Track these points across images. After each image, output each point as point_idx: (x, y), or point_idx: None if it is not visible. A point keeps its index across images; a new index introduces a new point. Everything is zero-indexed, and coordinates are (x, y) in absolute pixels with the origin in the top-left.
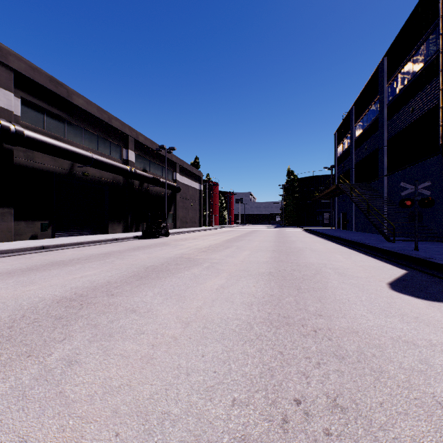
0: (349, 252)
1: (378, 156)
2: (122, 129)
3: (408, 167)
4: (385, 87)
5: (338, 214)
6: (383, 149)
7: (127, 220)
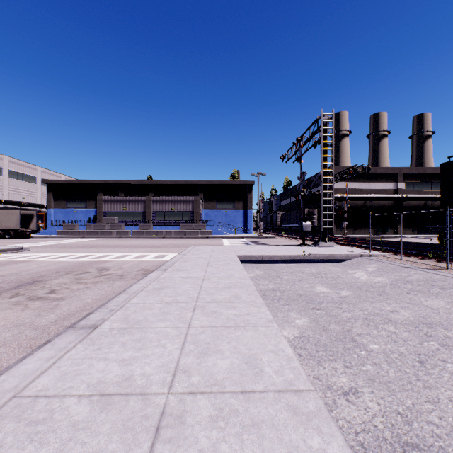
0: None
1: None
2: None
3: None
4: None
5: None
6: None
7: None
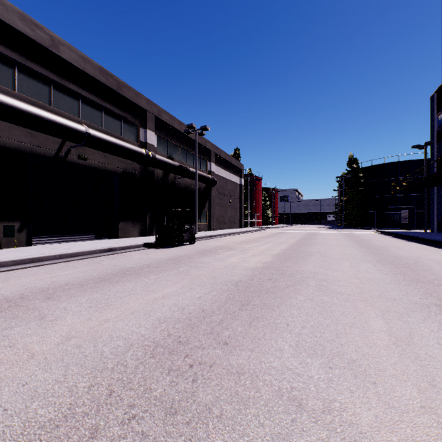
0: None
1: None
2: (138, 101)
3: None
4: None
5: (439, 212)
6: None
7: (146, 220)
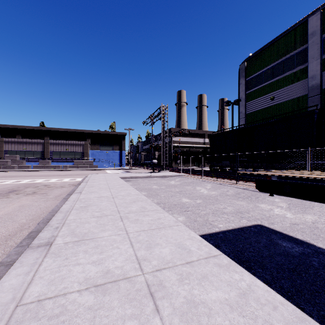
0: None
1: None
2: None
3: None
4: None
5: None
6: None
7: None
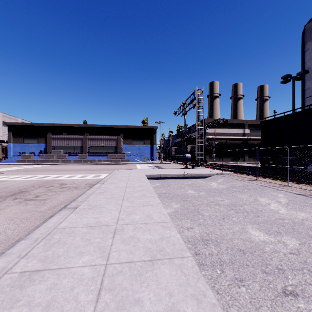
0: None
1: None
2: None
3: None
4: None
5: None
6: None
7: None
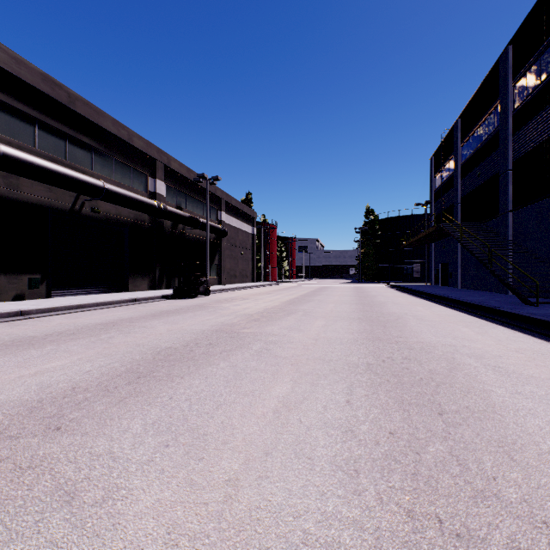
0: (476, 322)
1: (498, 184)
2: (148, 151)
3: (549, 197)
4: (510, 87)
5: (435, 266)
6: (506, 175)
7: (155, 273)
